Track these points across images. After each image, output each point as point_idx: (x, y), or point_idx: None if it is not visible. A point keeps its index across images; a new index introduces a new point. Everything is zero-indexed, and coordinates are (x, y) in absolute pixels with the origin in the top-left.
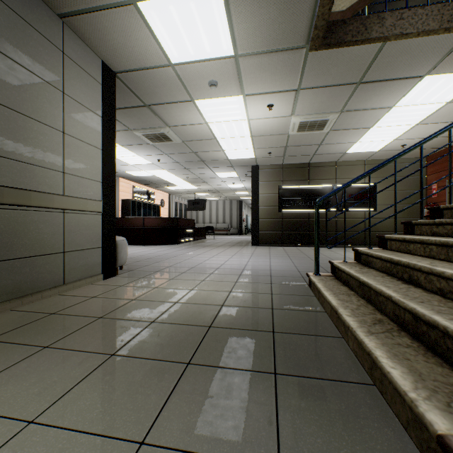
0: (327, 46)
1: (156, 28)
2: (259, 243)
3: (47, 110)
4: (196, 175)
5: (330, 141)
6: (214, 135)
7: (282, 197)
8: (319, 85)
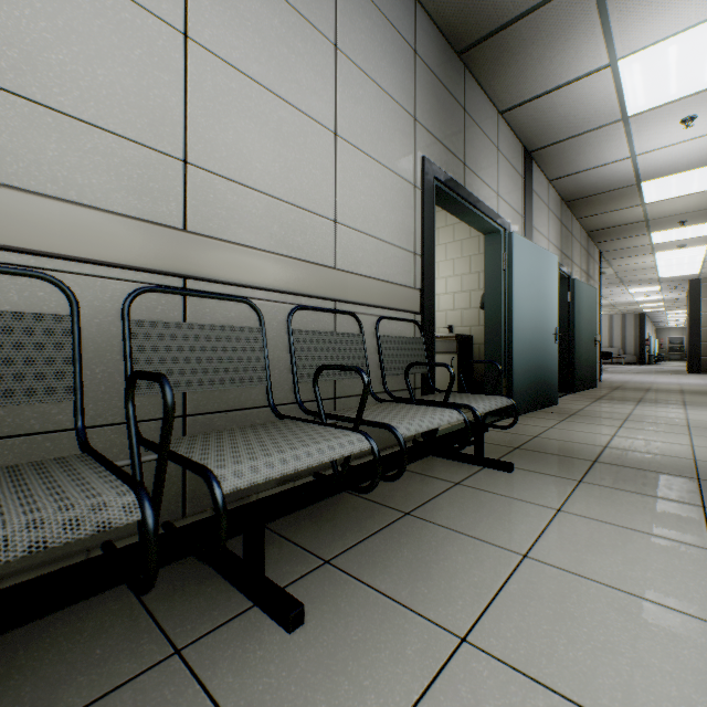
0: None
1: (654, 237)
2: (701, 371)
3: None
4: None
5: None
6: (655, 265)
7: None
8: None
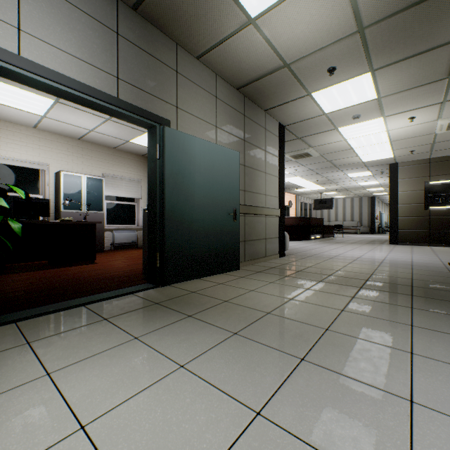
0: None
1: (319, 101)
2: (398, 242)
3: (260, 163)
4: (326, 177)
5: None
6: (350, 146)
7: (428, 194)
8: None
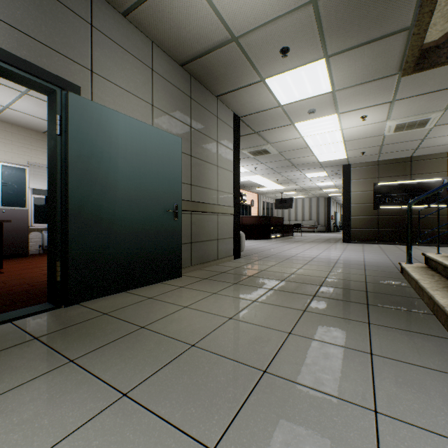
0: (419, 70)
1: (274, 89)
2: (351, 240)
3: (211, 154)
4: (285, 177)
5: (436, 135)
6: (307, 145)
7: (377, 194)
8: (415, 94)
